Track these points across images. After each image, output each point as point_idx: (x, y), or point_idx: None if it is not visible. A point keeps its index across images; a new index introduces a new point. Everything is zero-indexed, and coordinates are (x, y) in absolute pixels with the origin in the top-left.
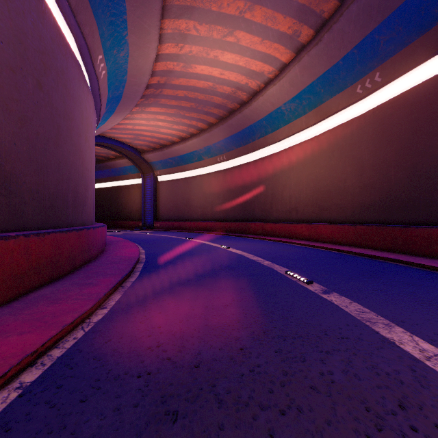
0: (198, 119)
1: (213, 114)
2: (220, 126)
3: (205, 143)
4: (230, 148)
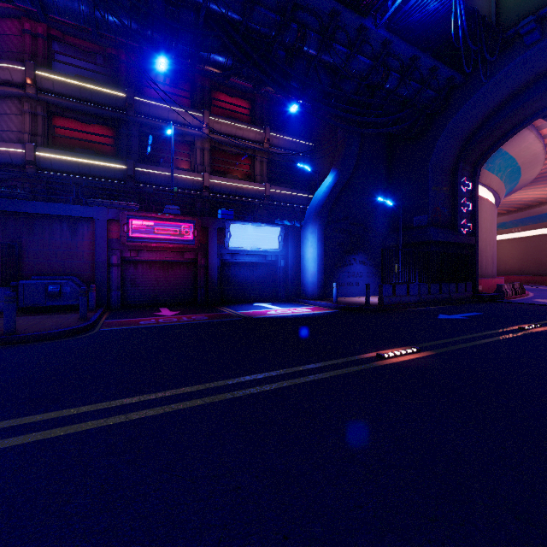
0: (499, 209)
1: (513, 207)
2: (518, 213)
3: (501, 220)
4: (526, 224)
